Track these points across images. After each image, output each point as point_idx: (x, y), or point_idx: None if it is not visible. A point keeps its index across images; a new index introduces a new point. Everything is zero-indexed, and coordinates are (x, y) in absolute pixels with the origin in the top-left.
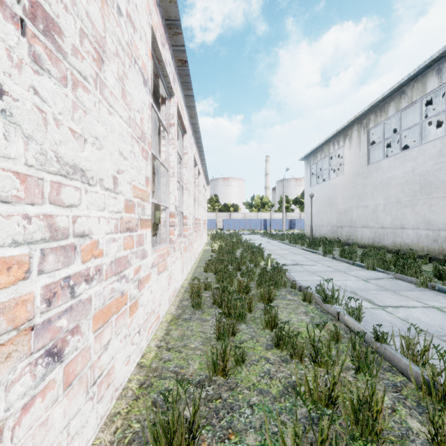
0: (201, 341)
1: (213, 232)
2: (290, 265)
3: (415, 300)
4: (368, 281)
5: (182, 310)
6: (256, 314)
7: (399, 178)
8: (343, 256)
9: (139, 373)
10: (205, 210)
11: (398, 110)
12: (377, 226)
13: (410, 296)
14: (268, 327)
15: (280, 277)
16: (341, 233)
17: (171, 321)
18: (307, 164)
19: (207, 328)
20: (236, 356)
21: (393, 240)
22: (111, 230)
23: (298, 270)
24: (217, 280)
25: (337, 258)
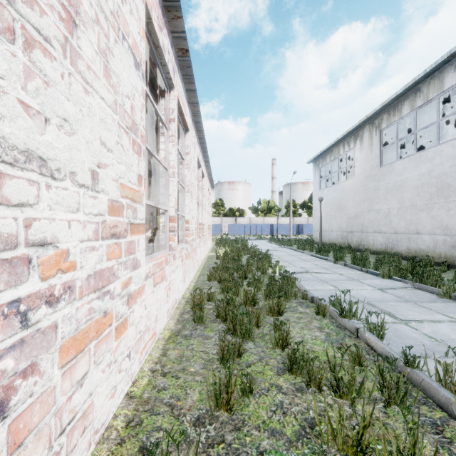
0: (202, 364)
1: (218, 237)
2: (300, 272)
3: (440, 312)
4: (385, 291)
5: (182, 325)
6: (265, 330)
7: (414, 181)
8: (355, 263)
9: (128, 406)
10: (209, 214)
11: (413, 109)
12: (390, 231)
13: (433, 308)
14: (279, 346)
15: (290, 286)
16: (351, 238)
17: (169, 338)
18: (316, 166)
19: (209, 347)
20: (243, 385)
21: (407, 245)
22: (88, 236)
23: (308, 279)
24: (222, 290)
25: (349, 266)
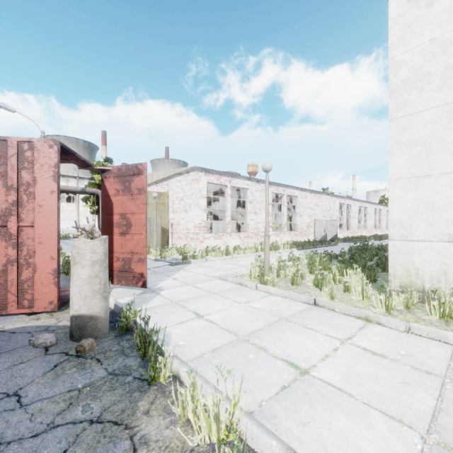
0: None
1: None
2: None
3: None
4: None
5: None
6: None
7: None
8: None
9: None
10: None
11: None
12: None
13: None
14: None
15: None
16: None
17: None
18: None
19: None
20: None
21: None
22: (371, 227)
23: None
24: None
25: None
